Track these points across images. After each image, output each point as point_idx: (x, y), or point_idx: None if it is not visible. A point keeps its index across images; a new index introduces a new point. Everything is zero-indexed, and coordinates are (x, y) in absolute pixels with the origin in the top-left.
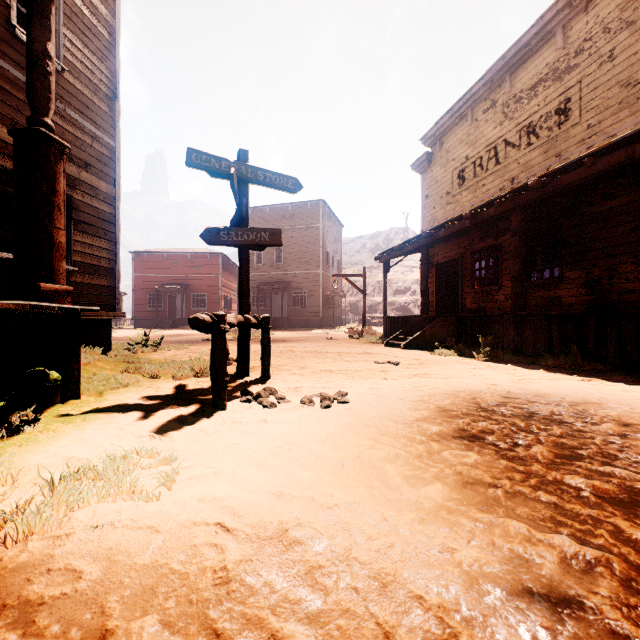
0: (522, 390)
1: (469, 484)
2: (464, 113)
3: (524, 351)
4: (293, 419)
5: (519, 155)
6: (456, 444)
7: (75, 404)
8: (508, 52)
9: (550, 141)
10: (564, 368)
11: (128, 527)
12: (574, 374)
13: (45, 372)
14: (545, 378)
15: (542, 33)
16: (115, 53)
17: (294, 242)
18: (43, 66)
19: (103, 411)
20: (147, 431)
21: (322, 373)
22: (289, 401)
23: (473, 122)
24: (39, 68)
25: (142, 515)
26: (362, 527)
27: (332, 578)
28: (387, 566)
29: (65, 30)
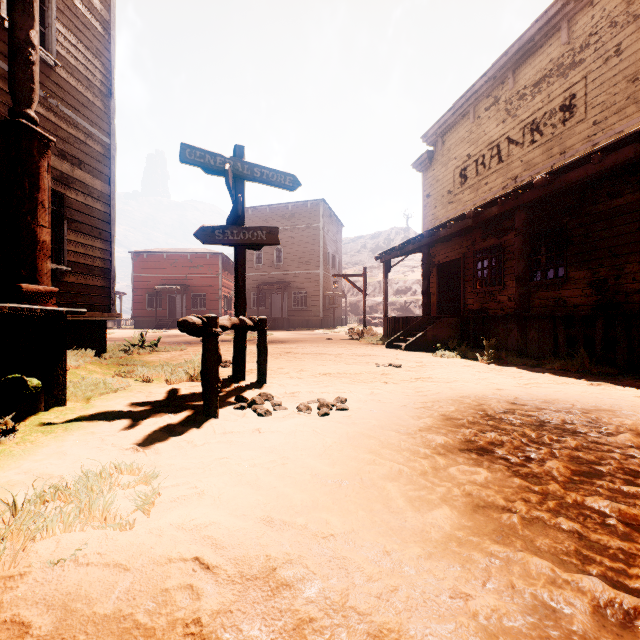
0: (529, 395)
1: (480, 508)
2: (466, 111)
3: (528, 353)
4: (288, 429)
5: (522, 153)
6: (463, 458)
7: (59, 411)
8: (511, 48)
9: (554, 138)
10: (571, 371)
11: (93, 564)
12: (582, 378)
13: (23, 379)
14: (552, 382)
15: (546, 28)
16: (110, 49)
17: (294, 242)
18: (25, 55)
19: (88, 419)
20: (131, 443)
21: (321, 376)
22: (285, 408)
23: (475, 120)
24: (21, 57)
25: (111, 548)
26: (361, 564)
27: (325, 635)
28: (390, 619)
29: (58, 24)
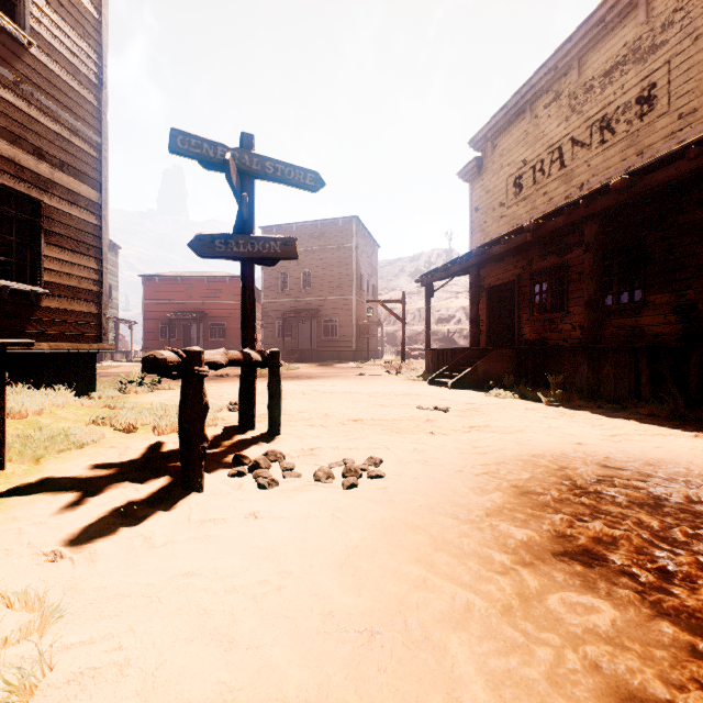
0: (623, 453)
1: None
2: (521, 109)
3: (602, 392)
4: (297, 512)
5: (590, 155)
6: (564, 573)
7: None
8: (576, 32)
9: (629, 137)
10: (661, 417)
11: None
12: (680, 426)
13: None
14: (645, 433)
15: (620, 6)
16: (101, 30)
17: (324, 264)
18: None
19: (22, 493)
20: (58, 540)
21: (350, 424)
22: (298, 474)
23: (532, 119)
24: None
25: None
26: None
27: None
28: None
29: None
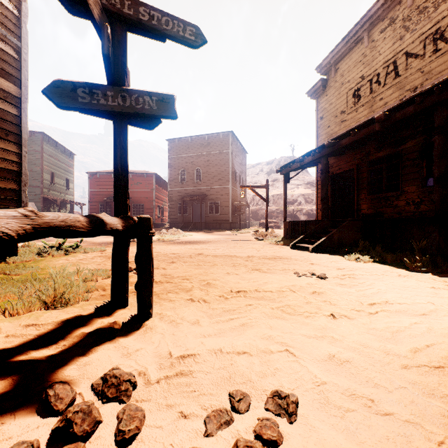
0: None
1: None
2: (360, 37)
3: None
4: None
5: (423, 64)
6: None
7: None
8: None
9: None
10: None
11: None
12: None
13: None
14: None
15: None
16: None
17: (210, 164)
18: None
19: None
20: None
21: (233, 299)
22: None
23: (369, 43)
24: None
25: None
26: None
27: None
28: None
29: None
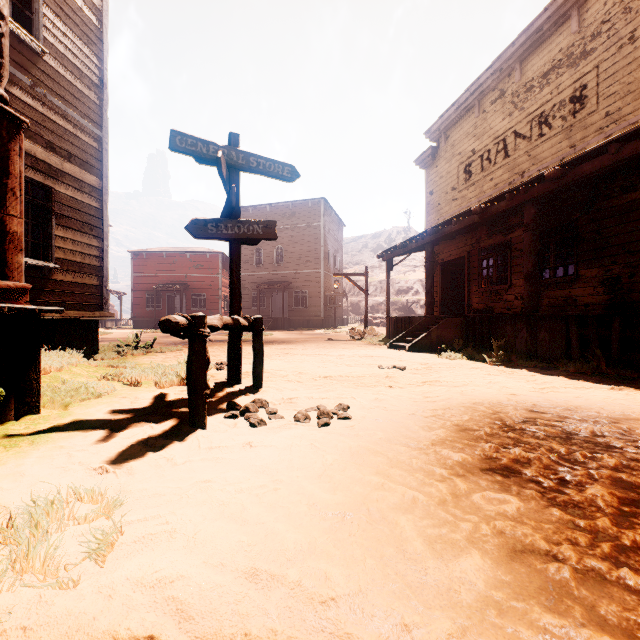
0: (548, 402)
1: (518, 553)
2: (471, 105)
3: (538, 354)
4: (283, 442)
5: (530, 147)
6: (487, 481)
7: (31, 420)
8: (518, 38)
9: (564, 131)
10: (586, 374)
11: None
12: (600, 381)
13: None
14: (570, 386)
15: (555, 17)
16: (102, 38)
17: (295, 241)
18: None
19: (61, 430)
20: (101, 461)
21: (321, 380)
22: (281, 416)
23: (480, 114)
24: None
25: (41, 620)
26: None
27: None
28: None
29: (46, 10)
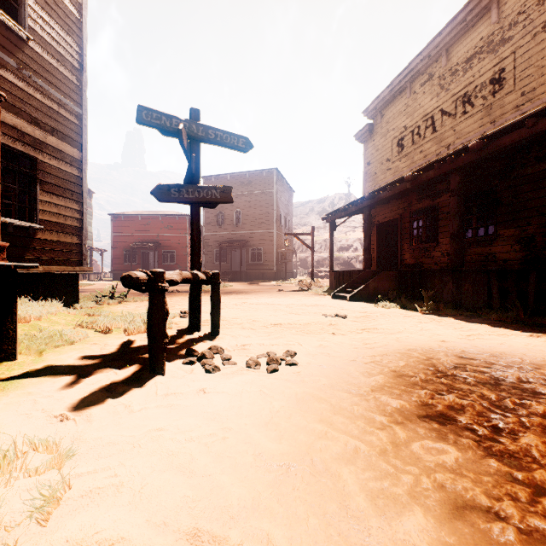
0: (475, 348)
1: (460, 510)
2: (403, 87)
3: (463, 304)
4: (234, 389)
5: (455, 123)
6: (425, 429)
7: (7, 366)
8: (445, 29)
9: (485, 109)
10: (507, 322)
11: None
12: (520, 329)
13: None
14: (493, 333)
15: (477, 9)
16: (82, 27)
17: (251, 205)
18: None
19: (32, 376)
20: (63, 407)
21: (272, 327)
22: (234, 363)
23: (411, 95)
24: None
25: None
26: None
27: None
28: None
29: (31, 2)
